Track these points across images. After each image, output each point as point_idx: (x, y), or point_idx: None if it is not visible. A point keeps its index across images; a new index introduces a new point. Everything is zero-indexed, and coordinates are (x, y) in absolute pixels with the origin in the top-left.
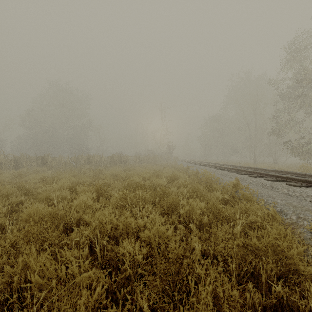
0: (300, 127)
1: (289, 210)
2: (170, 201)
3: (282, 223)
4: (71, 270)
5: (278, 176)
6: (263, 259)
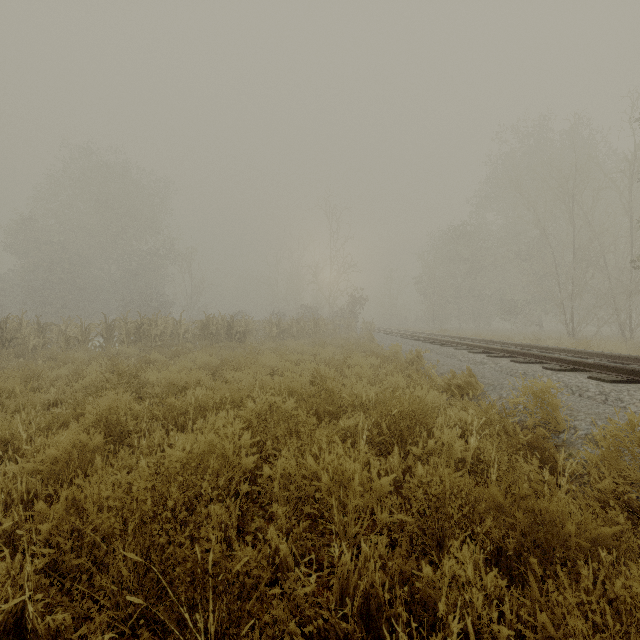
0: None
1: None
2: None
3: None
4: None
5: None
6: None
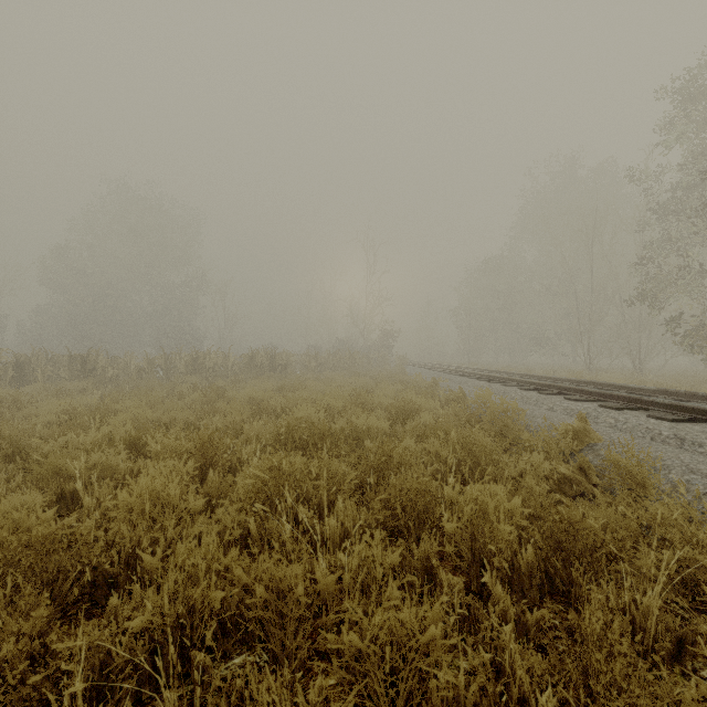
0: (703, 285)
1: None
2: (412, 489)
3: None
4: None
5: (685, 408)
6: None
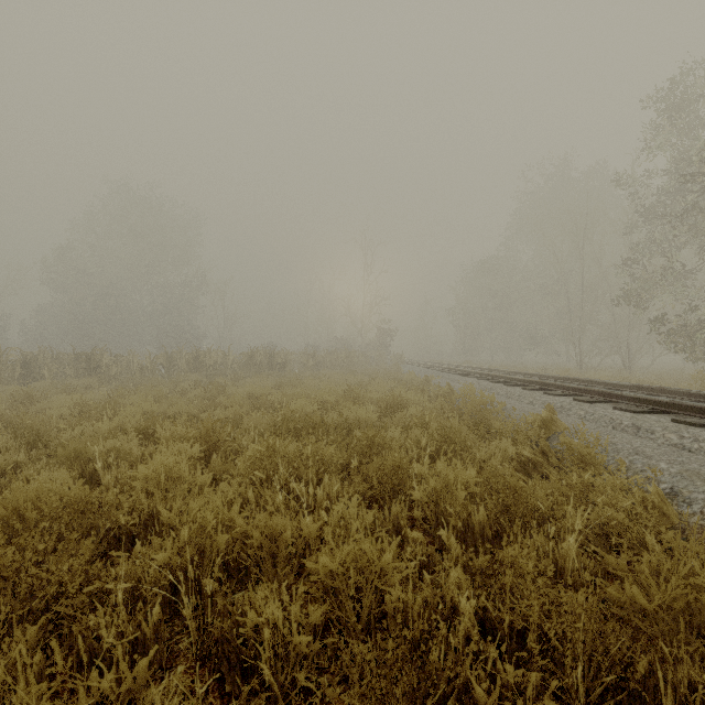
0: (687, 285)
1: (697, 490)
2: (388, 466)
3: (702, 537)
4: (88, 700)
5: (648, 401)
6: (658, 647)
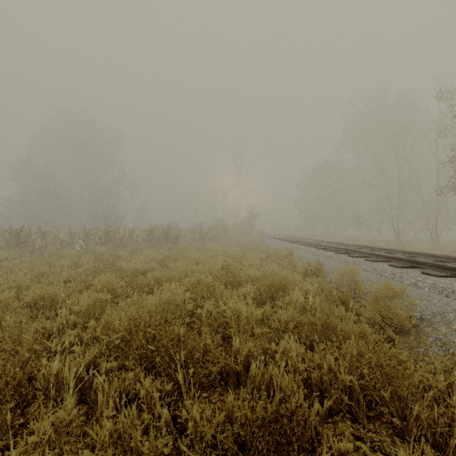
0: None
1: None
2: None
3: None
4: None
5: None
6: None
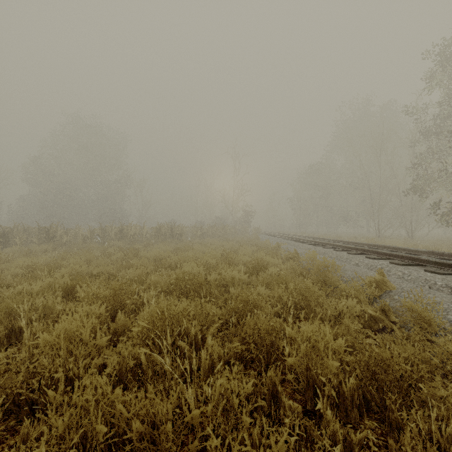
0: None
1: None
2: (262, 328)
3: None
4: None
5: (451, 265)
6: None
